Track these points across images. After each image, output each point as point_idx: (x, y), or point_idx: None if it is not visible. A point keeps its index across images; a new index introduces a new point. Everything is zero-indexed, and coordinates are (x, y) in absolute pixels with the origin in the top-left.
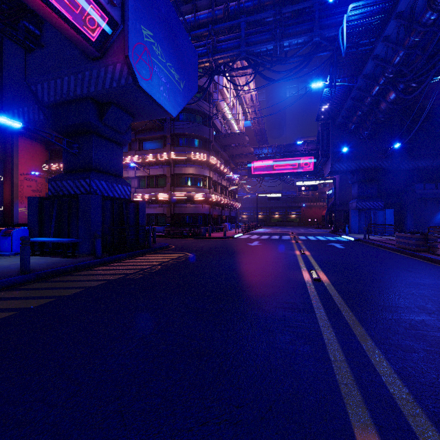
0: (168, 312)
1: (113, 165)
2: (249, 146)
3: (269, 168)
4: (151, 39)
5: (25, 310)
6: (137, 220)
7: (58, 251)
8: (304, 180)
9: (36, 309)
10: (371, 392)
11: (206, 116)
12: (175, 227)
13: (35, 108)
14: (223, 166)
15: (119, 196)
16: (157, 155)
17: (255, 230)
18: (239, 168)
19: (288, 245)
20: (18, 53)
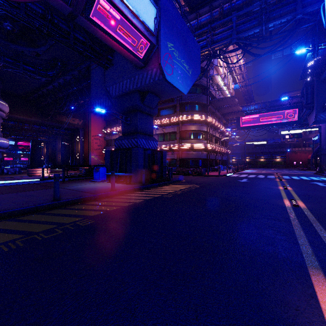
0: (194, 214)
1: (148, 129)
2: (238, 105)
3: (256, 121)
4: (172, 48)
5: (123, 206)
6: (162, 163)
7: (121, 181)
8: (288, 129)
9: (127, 207)
10: (323, 258)
11: (204, 87)
12: (183, 167)
13: (106, 99)
14: (217, 123)
15: (152, 148)
16: (170, 119)
17: (243, 171)
18: (229, 123)
19: (272, 182)
20: (98, 69)
